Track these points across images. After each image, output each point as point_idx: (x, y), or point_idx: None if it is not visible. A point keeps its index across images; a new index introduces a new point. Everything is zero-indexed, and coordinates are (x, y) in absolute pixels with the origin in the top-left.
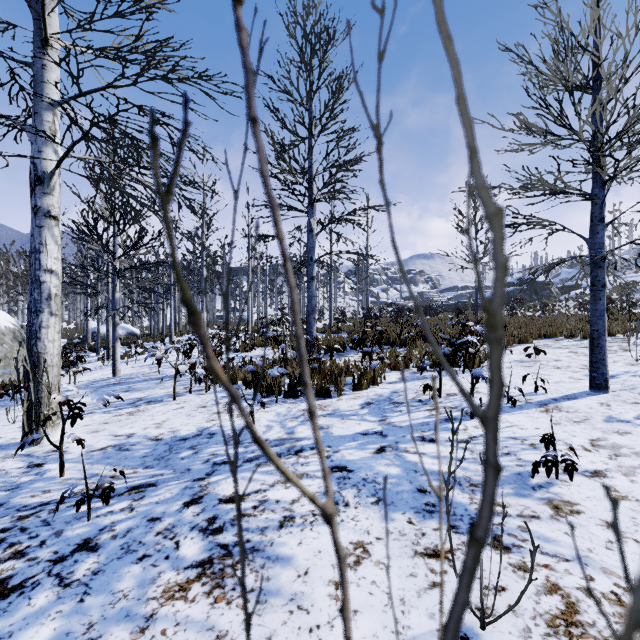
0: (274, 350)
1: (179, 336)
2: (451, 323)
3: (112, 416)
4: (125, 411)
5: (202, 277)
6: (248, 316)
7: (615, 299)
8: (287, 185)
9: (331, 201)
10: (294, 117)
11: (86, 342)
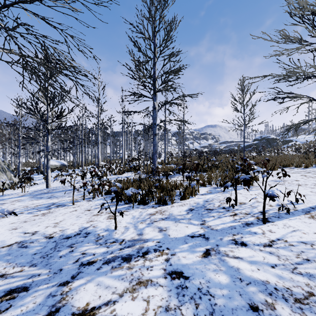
0: (135, 173)
1: (87, 166)
2: (228, 159)
3: (31, 216)
4: (41, 212)
5: (98, 135)
6: (122, 155)
7: (312, 147)
8: (141, 82)
9: (165, 95)
10: (145, 45)
11: (39, 169)
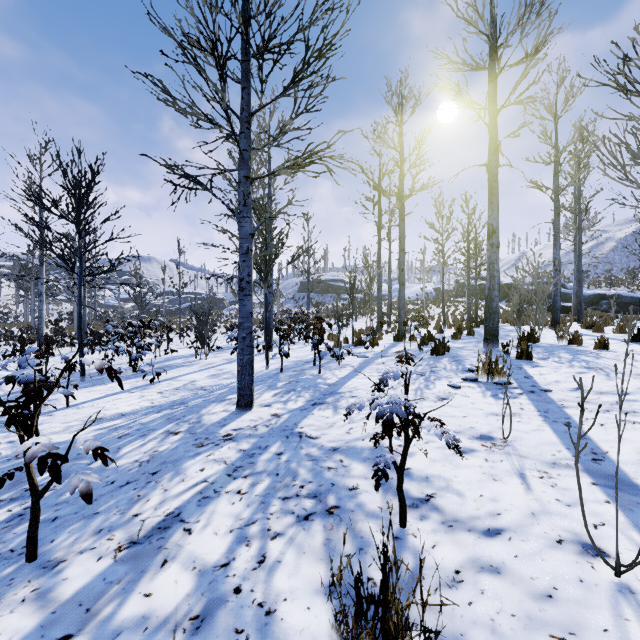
0: None
1: None
2: None
3: None
4: None
5: None
6: None
7: None
8: None
9: None
10: None
11: None
